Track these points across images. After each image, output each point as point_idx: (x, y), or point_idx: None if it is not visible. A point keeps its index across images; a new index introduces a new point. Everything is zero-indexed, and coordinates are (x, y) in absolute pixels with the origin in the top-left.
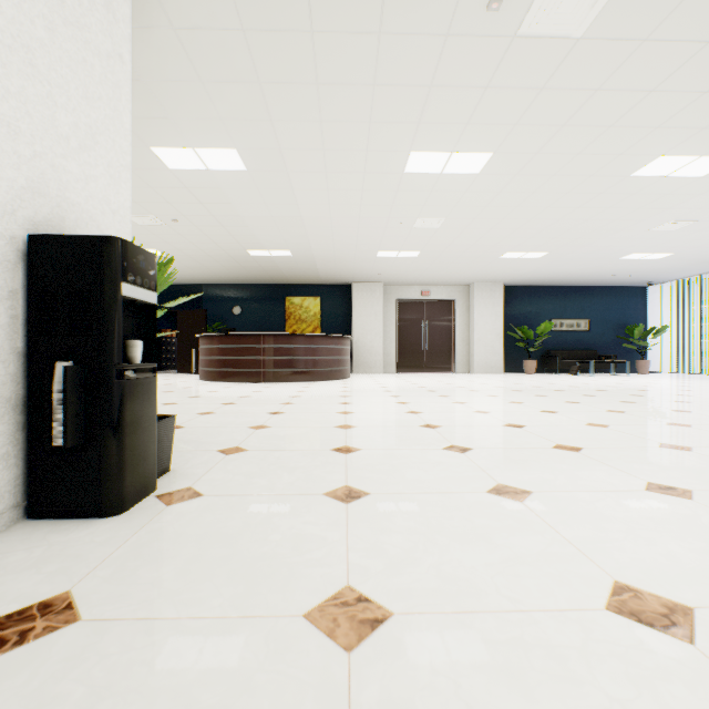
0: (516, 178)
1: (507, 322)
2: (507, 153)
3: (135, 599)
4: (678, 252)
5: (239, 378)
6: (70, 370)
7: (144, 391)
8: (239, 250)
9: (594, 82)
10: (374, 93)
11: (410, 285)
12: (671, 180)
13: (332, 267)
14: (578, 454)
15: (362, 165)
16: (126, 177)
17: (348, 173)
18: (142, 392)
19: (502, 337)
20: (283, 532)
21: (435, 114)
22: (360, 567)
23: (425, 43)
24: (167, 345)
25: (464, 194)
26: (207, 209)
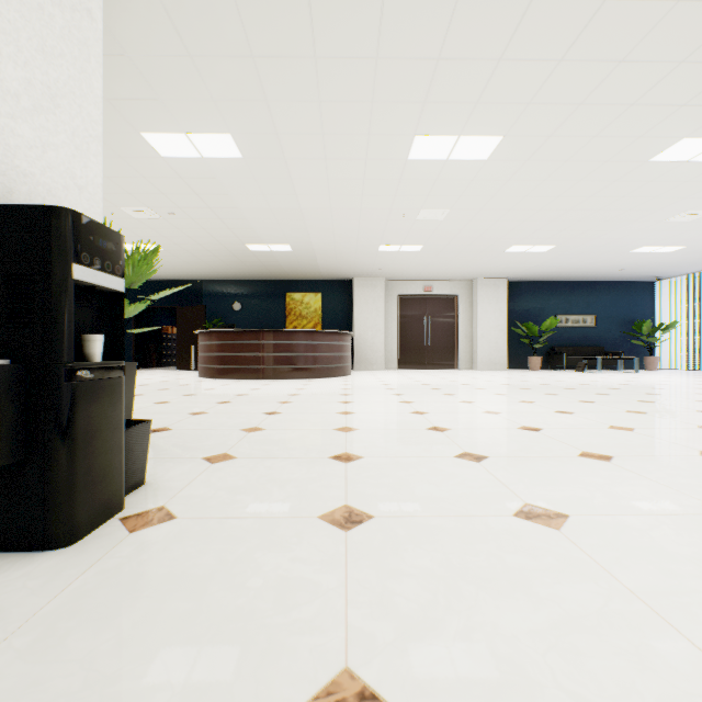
0: (527, 165)
1: (511, 318)
2: (519, 136)
3: (50, 692)
4: (691, 244)
5: (238, 375)
6: (4, 370)
7: (105, 394)
8: (238, 245)
9: (618, 52)
10: (377, 68)
11: (412, 280)
12: (692, 165)
13: (333, 262)
14: (610, 464)
15: (364, 151)
16: (97, 150)
17: (349, 160)
18: (102, 396)
19: (506, 333)
20: (265, 574)
21: (443, 92)
22: (363, 635)
23: (434, 7)
24: (168, 341)
25: (471, 183)
26: (203, 201)
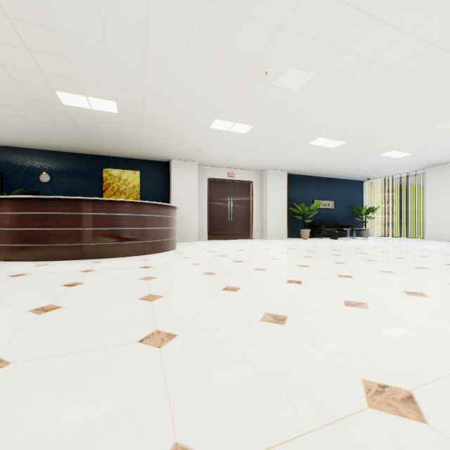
0: None
1: (287, 201)
2: None
3: None
4: (417, 152)
5: (44, 255)
6: None
7: None
8: (44, 90)
9: None
10: None
11: (219, 167)
12: None
13: (159, 137)
14: None
15: None
16: None
17: None
18: None
19: (286, 211)
20: None
21: None
22: None
23: None
24: None
25: (373, 25)
26: None
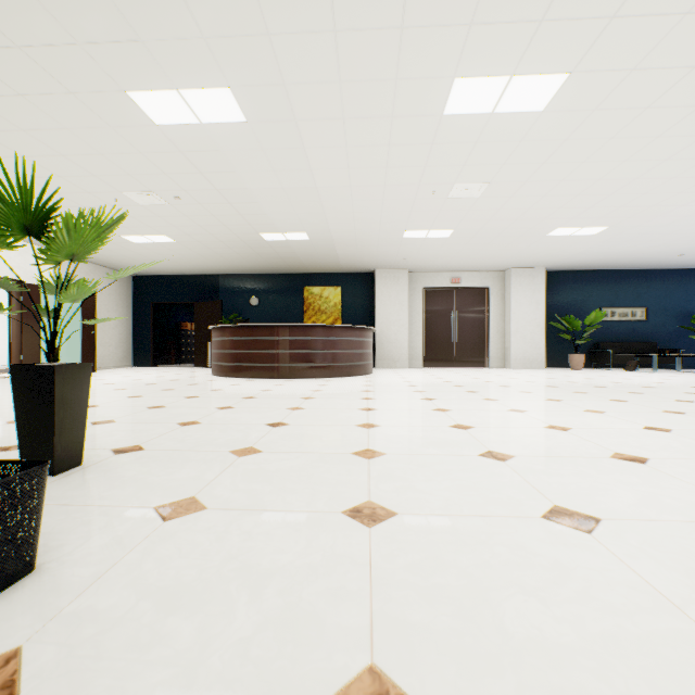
0: (593, 116)
1: (549, 312)
2: (590, 72)
3: None
4: None
5: (251, 373)
6: None
7: None
8: (252, 234)
9: None
10: None
11: (438, 272)
12: None
13: (353, 252)
14: None
15: (390, 105)
16: None
17: (371, 119)
18: None
19: (543, 328)
20: None
21: (497, 5)
22: None
23: None
24: (187, 338)
25: (518, 145)
26: (209, 182)
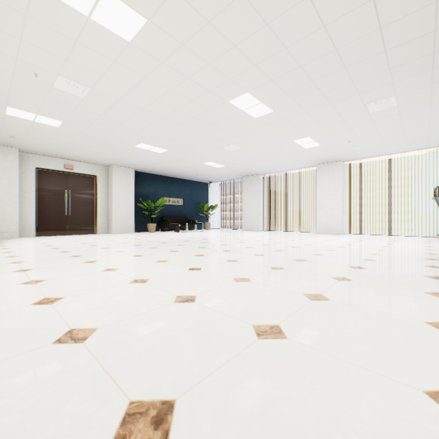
0: (162, 67)
1: (137, 197)
2: (161, 29)
3: None
4: (228, 165)
5: None
6: None
7: None
8: None
9: None
10: None
11: (53, 157)
12: (244, 114)
13: None
14: (294, 344)
15: None
16: None
17: None
18: None
19: (134, 207)
20: None
21: None
22: None
23: None
24: None
25: (113, 64)
26: None
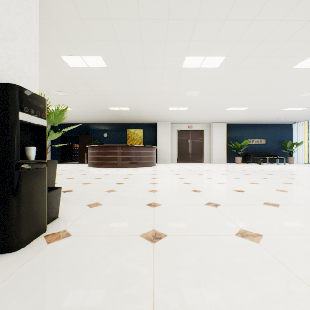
0: (236, 70)
1: (228, 140)
2: (233, 56)
3: None
4: (309, 106)
5: (105, 165)
6: None
7: (36, 176)
8: (105, 107)
9: (280, 16)
10: (168, 24)
11: (183, 123)
12: None
13: (148, 115)
14: (279, 209)
15: (162, 64)
16: (36, 60)
17: (155, 68)
18: (35, 177)
19: (225, 147)
20: (112, 267)
21: (198, 36)
22: (162, 304)
23: None
24: (75, 150)
25: (210, 78)
26: (89, 87)
